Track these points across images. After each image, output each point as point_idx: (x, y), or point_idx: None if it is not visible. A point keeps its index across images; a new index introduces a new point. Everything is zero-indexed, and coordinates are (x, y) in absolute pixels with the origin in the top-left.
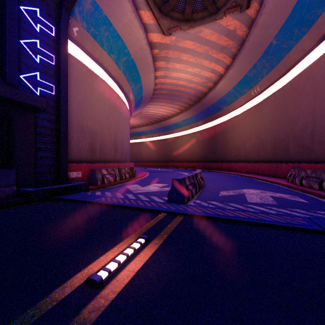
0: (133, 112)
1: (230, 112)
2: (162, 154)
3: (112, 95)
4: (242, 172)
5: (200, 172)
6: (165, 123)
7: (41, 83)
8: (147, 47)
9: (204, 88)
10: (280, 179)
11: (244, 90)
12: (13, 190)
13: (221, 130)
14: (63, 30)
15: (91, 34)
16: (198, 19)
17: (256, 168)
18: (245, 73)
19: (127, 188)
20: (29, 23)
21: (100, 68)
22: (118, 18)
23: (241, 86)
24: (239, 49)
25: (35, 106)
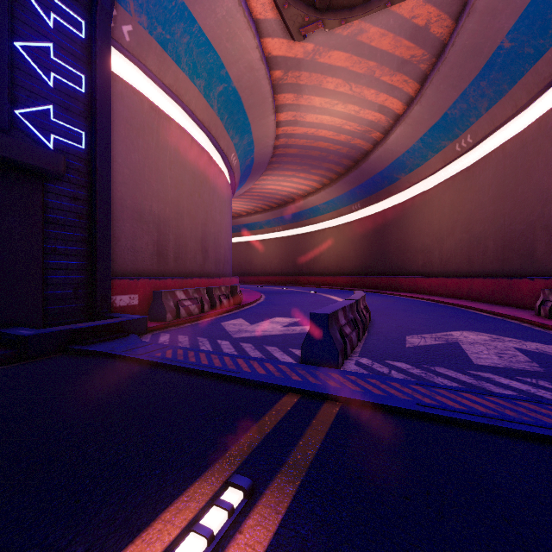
0: (238, 189)
1: (413, 185)
2: (288, 262)
3: (198, 155)
4: (437, 295)
5: (363, 297)
6: (294, 207)
7: (58, 126)
8: (260, 66)
9: (366, 142)
10: (518, 310)
11: (441, 143)
12: None
13: (395, 218)
14: (102, 27)
15: (157, 38)
16: (357, 5)
17: (464, 287)
18: (443, 110)
19: (222, 326)
20: (34, 10)
21: (176, 105)
22: (207, 7)
23: (436, 136)
24: (435, 64)
25: (43, 168)
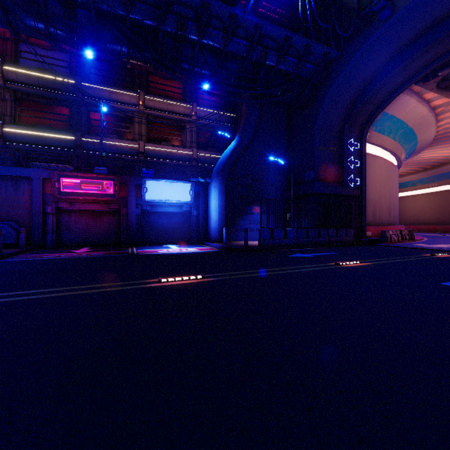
0: None
1: None
2: (445, 213)
3: (387, 166)
4: None
5: None
6: None
7: (353, 180)
8: (428, 114)
9: None
10: None
11: None
12: (353, 239)
13: None
14: (364, 143)
15: (377, 131)
16: None
17: None
18: None
19: (414, 244)
20: (349, 149)
21: (378, 148)
22: (401, 111)
23: None
24: None
25: (356, 195)
